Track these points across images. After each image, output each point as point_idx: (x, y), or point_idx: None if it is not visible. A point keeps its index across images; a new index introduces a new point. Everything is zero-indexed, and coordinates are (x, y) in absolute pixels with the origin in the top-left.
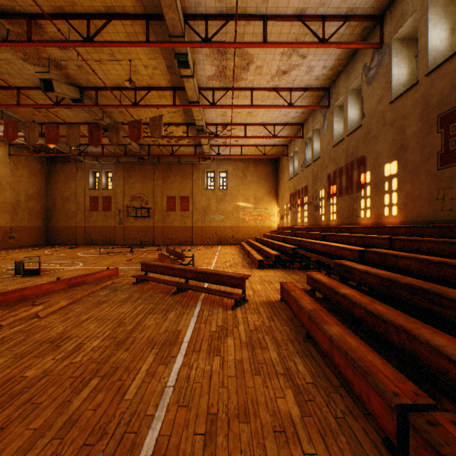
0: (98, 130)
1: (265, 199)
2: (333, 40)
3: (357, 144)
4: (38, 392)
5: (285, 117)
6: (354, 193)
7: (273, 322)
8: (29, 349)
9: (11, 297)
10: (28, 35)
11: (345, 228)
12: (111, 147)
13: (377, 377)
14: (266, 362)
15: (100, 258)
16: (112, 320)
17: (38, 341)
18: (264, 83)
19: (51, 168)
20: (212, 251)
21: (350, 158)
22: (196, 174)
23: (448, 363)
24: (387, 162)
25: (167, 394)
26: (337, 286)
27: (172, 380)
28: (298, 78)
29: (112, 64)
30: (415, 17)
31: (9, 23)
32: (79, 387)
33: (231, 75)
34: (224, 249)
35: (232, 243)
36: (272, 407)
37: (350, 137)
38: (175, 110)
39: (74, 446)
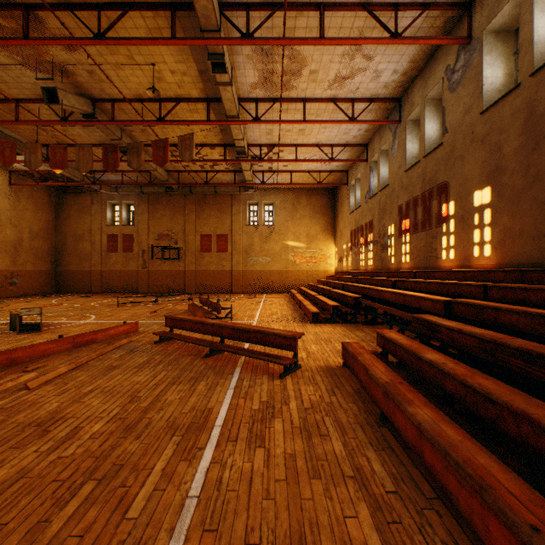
0: (115, 151)
1: (320, 237)
2: (408, 35)
3: (437, 167)
4: (6, 506)
5: (345, 135)
6: (433, 228)
7: (334, 397)
8: (6, 436)
9: None
10: (25, 31)
11: (421, 272)
12: (133, 174)
13: (499, 497)
14: (328, 457)
15: (117, 309)
16: (122, 394)
17: (20, 424)
18: (320, 93)
19: (61, 200)
20: (255, 300)
21: (427, 185)
22: (236, 207)
23: None
24: (477, 189)
25: (188, 510)
26: (419, 350)
27: (196, 487)
28: (362, 85)
29: (131, 69)
30: (515, 1)
31: (1, 16)
32: (64, 497)
33: (278, 83)
34: (270, 298)
35: (280, 291)
36: (340, 534)
37: (427, 158)
38: (210, 128)
39: None
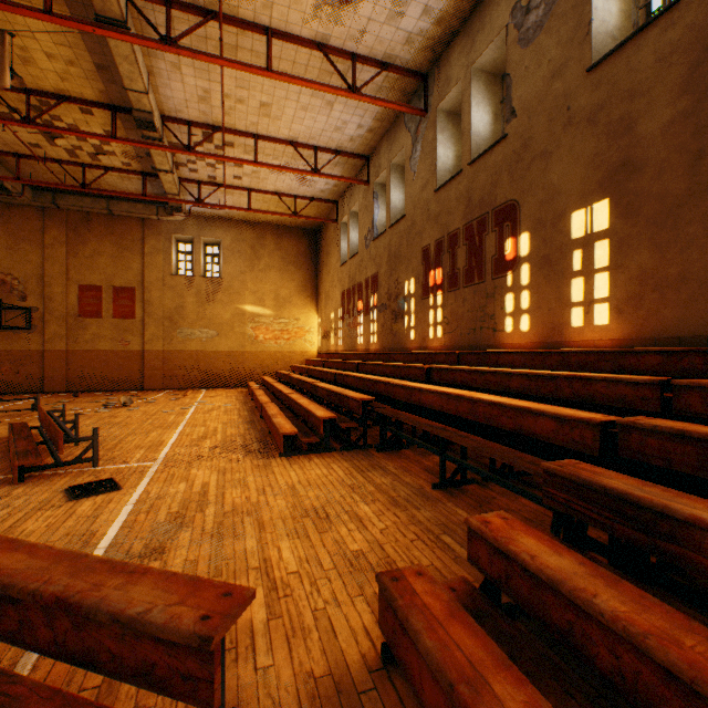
0: None
1: (295, 300)
2: None
3: (495, 177)
4: None
5: (337, 133)
6: (488, 281)
7: None
8: None
9: None
10: None
11: (472, 354)
12: None
13: None
14: None
15: None
16: None
17: None
18: (298, 22)
19: None
20: (183, 404)
21: (477, 209)
22: (152, 243)
23: None
24: (579, 207)
25: None
26: None
27: None
28: (372, 26)
29: None
30: None
31: None
32: None
33: None
34: (212, 399)
35: (232, 383)
36: None
37: (477, 165)
38: (70, 55)
39: None
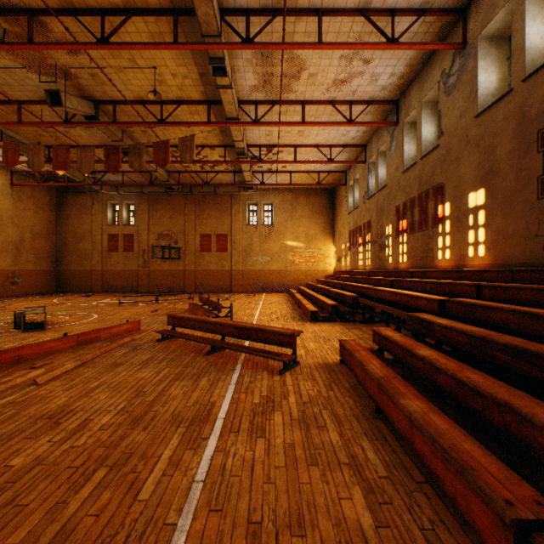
0: (117, 152)
1: (319, 237)
2: (404, 40)
3: (433, 168)
4: (25, 489)
5: (343, 137)
6: (429, 229)
7: (332, 391)
8: (20, 427)
9: (5, 358)
10: (30, 36)
11: (418, 272)
12: (133, 174)
13: (480, 477)
14: (325, 447)
15: (119, 308)
16: (128, 389)
17: (32, 417)
18: (318, 95)
19: (62, 200)
20: (255, 300)
21: (424, 186)
22: (235, 208)
23: None
24: (471, 191)
25: (195, 493)
26: (413, 346)
27: (201, 473)
28: (360, 88)
29: (133, 72)
30: (508, 9)
31: (6, 21)
32: (79, 481)
33: (278, 86)
34: (270, 298)
35: (279, 290)
36: (335, 513)
37: (424, 160)
38: (210, 129)
39: None
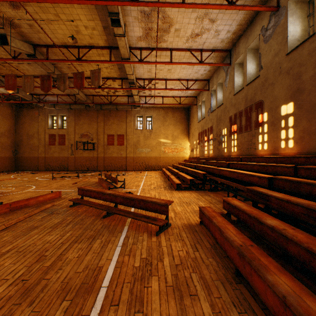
0: (49, 79)
1: (180, 136)
2: None
3: (255, 91)
4: None
5: (196, 74)
6: (252, 130)
7: (197, 252)
8: None
9: None
10: None
11: (245, 158)
12: (64, 96)
13: None
14: None
15: (52, 181)
16: (33, 253)
17: None
18: (181, 45)
19: (19, 113)
20: (141, 175)
21: (249, 103)
22: (129, 118)
23: None
24: (283, 104)
25: None
26: (260, 215)
27: None
28: (207, 40)
29: (58, 24)
30: None
31: None
32: None
33: (155, 37)
34: (150, 174)
35: (156, 169)
36: None
37: (249, 86)
38: (112, 67)
39: None
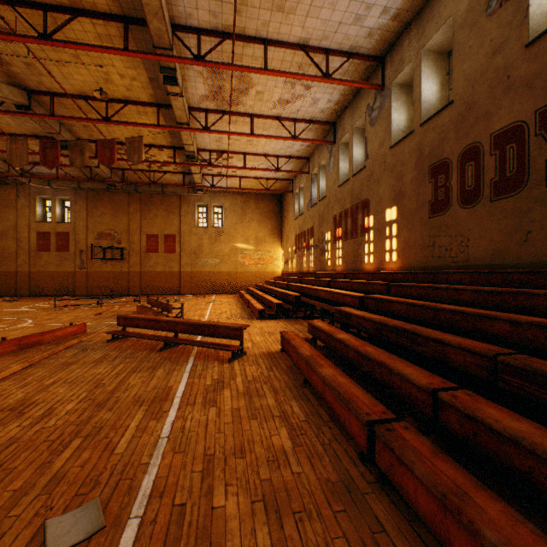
0: (55, 147)
1: (268, 240)
2: (338, 74)
3: (361, 186)
4: (9, 459)
5: (289, 149)
6: (359, 237)
7: (272, 372)
8: None
9: None
10: None
11: (350, 274)
12: (70, 168)
13: (356, 404)
14: (264, 408)
15: (56, 312)
16: (86, 382)
17: None
18: (266, 110)
19: None
20: (205, 301)
21: (355, 200)
22: (184, 208)
23: (412, 387)
24: (388, 207)
25: (162, 444)
26: (335, 332)
27: (165, 432)
28: (302, 108)
29: (76, 67)
30: (412, 66)
31: None
32: (59, 449)
33: (228, 98)
34: (220, 299)
35: (229, 291)
36: (267, 443)
37: (355, 178)
38: (159, 130)
39: (65, 497)
